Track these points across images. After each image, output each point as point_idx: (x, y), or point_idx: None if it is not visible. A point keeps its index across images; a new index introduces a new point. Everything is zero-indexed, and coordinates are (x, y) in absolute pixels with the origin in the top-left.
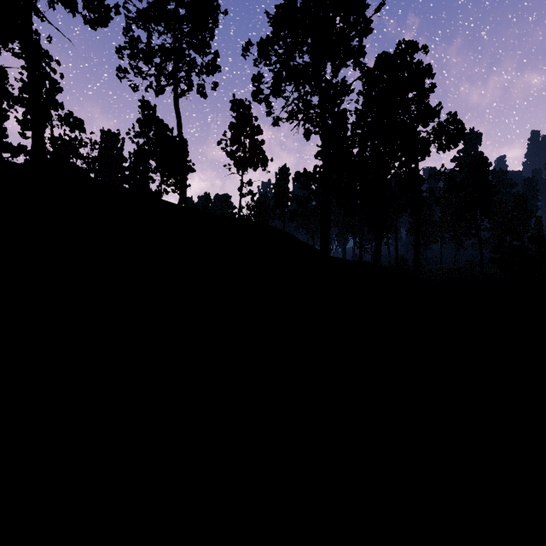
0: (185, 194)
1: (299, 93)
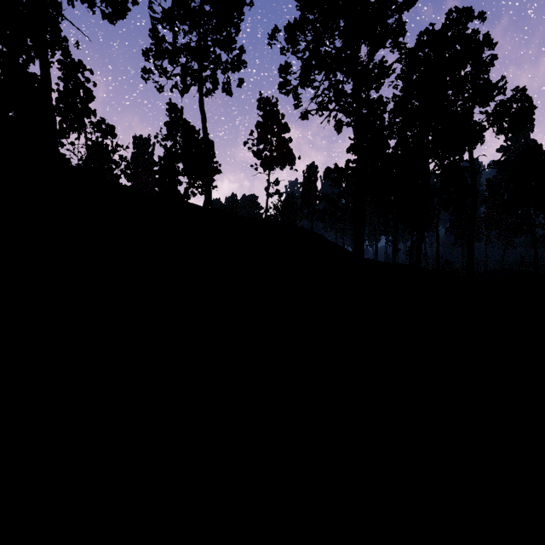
0: (210, 196)
1: (330, 82)
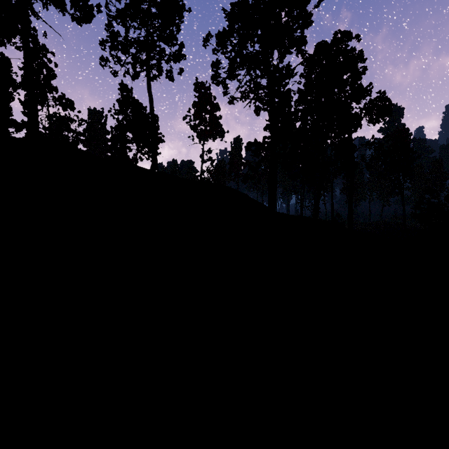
0: (156, 161)
1: (251, 76)
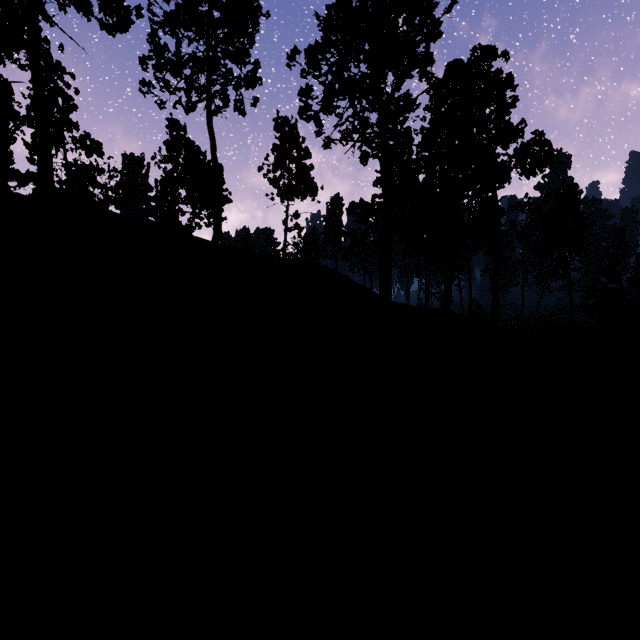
0: (220, 229)
1: (355, 109)
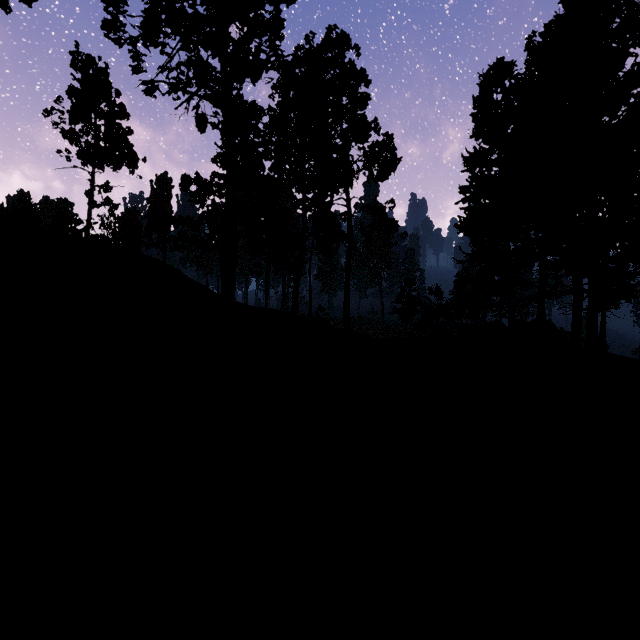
0: None
1: (190, 56)
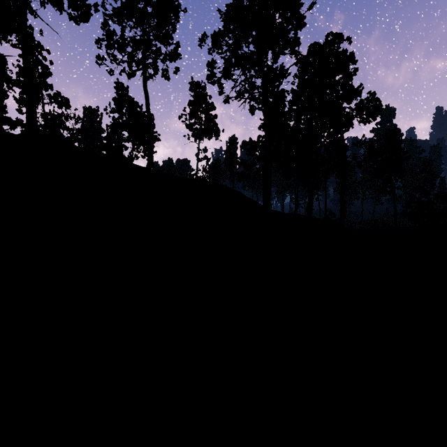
0: (152, 159)
1: (246, 76)
